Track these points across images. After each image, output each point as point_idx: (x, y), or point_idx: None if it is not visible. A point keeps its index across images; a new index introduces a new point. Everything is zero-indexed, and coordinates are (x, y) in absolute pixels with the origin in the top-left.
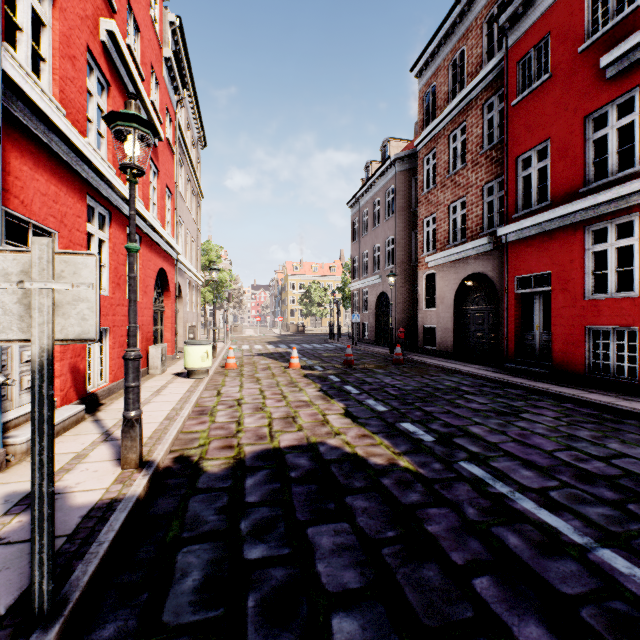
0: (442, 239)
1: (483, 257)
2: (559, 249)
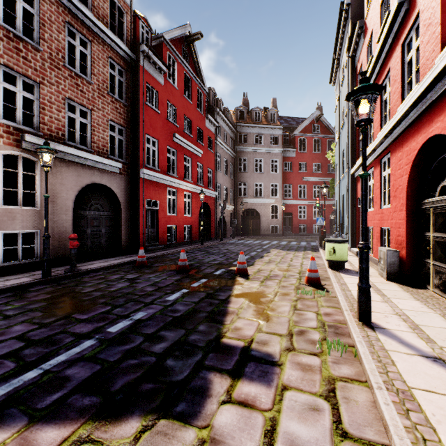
0: (55, 127)
1: (110, 175)
2: (162, 192)
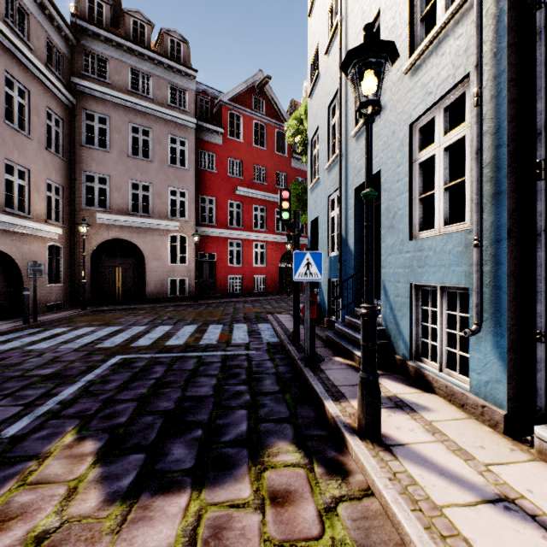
0: None
1: None
2: None
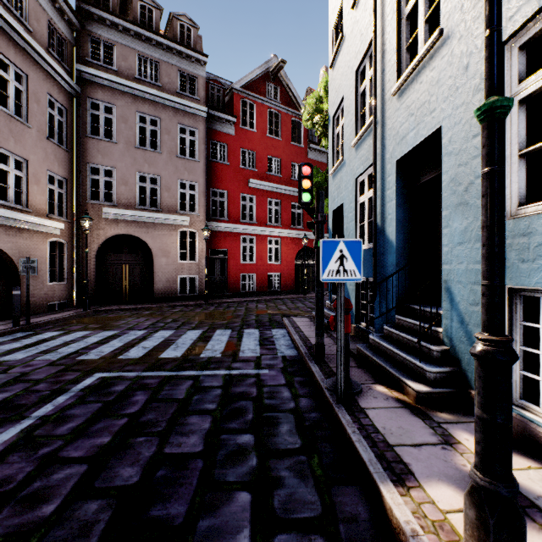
0: None
1: None
2: None
